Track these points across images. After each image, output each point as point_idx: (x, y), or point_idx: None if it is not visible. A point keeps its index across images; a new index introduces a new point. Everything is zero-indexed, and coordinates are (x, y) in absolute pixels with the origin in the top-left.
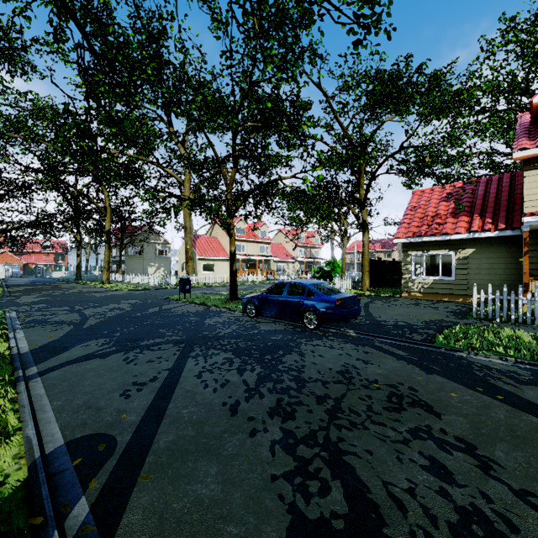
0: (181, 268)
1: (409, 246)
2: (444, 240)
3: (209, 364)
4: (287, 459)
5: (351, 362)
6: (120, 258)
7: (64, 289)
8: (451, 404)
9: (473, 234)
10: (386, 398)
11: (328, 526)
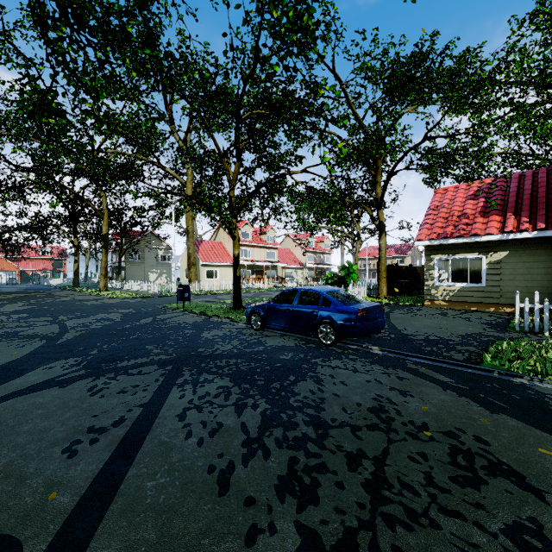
0: (184, 275)
1: (433, 249)
2: (472, 242)
3: (199, 396)
4: None
5: (385, 394)
6: (120, 264)
7: (56, 297)
8: (550, 471)
9: (507, 235)
10: (448, 459)
11: None
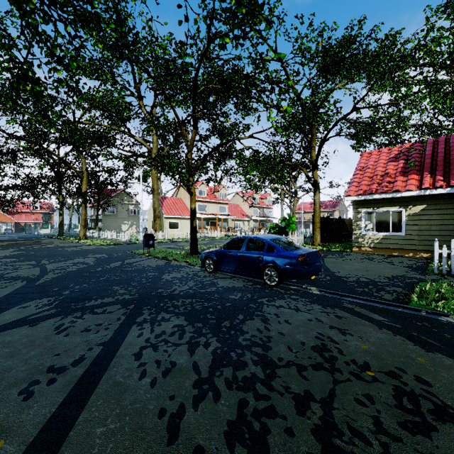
0: (151, 225)
1: (360, 204)
2: (394, 198)
3: (155, 335)
4: None
5: (326, 332)
6: (97, 217)
7: (42, 244)
8: None
9: (424, 191)
10: (394, 401)
11: None
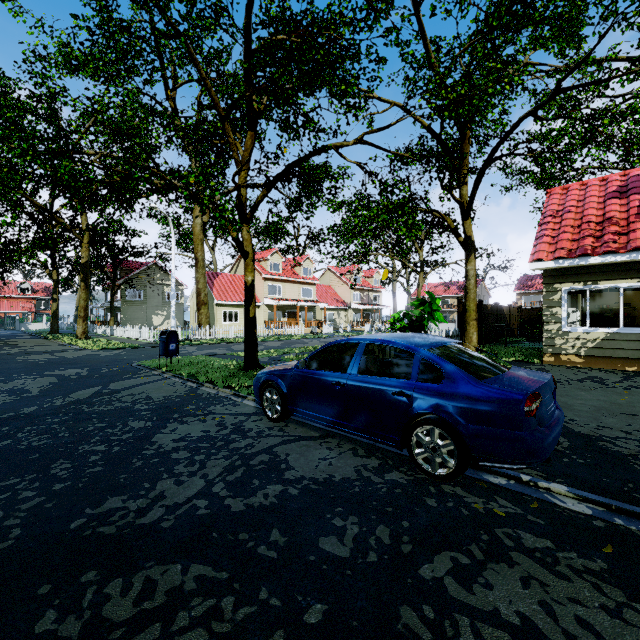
0: (195, 317)
1: (558, 275)
2: (629, 262)
3: None
4: None
5: None
6: (112, 304)
7: (3, 348)
8: None
9: None
10: None
11: None
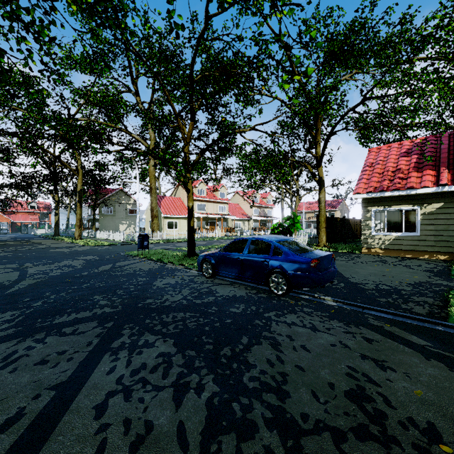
0: (148, 225)
1: (369, 202)
2: (407, 195)
3: (132, 370)
4: None
5: (358, 365)
6: (94, 216)
7: (34, 245)
8: None
9: (442, 188)
10: None
11: None
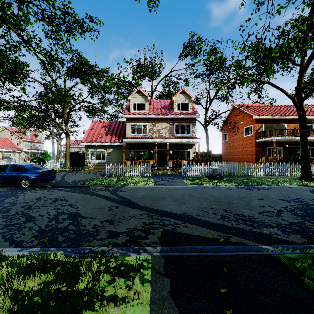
0: None
1: (88, 146)
2: (102, 145)
3: None
4: (4, 219)
5: (43, 195)
6: None
7: None
8: (74, 198)
9: (112, 143)
10: (52, 201)
11: (17, 223)
